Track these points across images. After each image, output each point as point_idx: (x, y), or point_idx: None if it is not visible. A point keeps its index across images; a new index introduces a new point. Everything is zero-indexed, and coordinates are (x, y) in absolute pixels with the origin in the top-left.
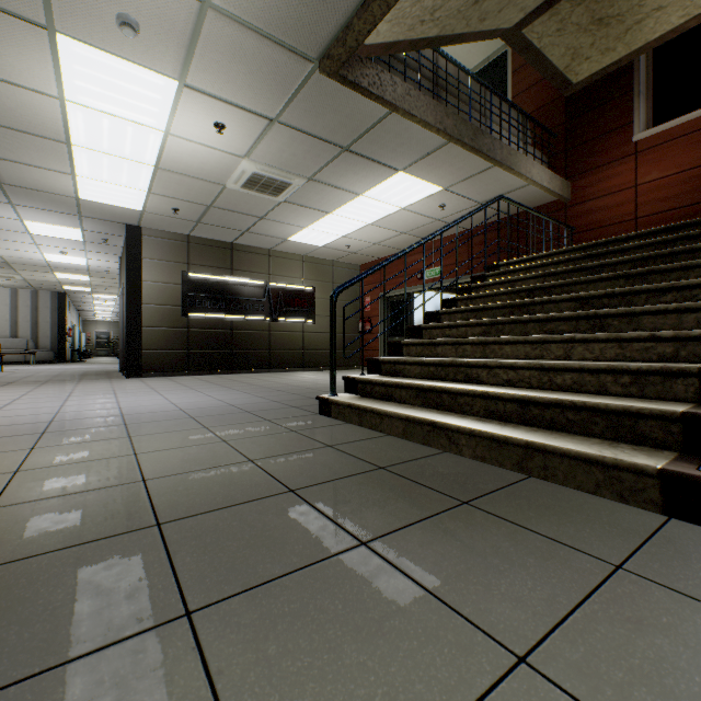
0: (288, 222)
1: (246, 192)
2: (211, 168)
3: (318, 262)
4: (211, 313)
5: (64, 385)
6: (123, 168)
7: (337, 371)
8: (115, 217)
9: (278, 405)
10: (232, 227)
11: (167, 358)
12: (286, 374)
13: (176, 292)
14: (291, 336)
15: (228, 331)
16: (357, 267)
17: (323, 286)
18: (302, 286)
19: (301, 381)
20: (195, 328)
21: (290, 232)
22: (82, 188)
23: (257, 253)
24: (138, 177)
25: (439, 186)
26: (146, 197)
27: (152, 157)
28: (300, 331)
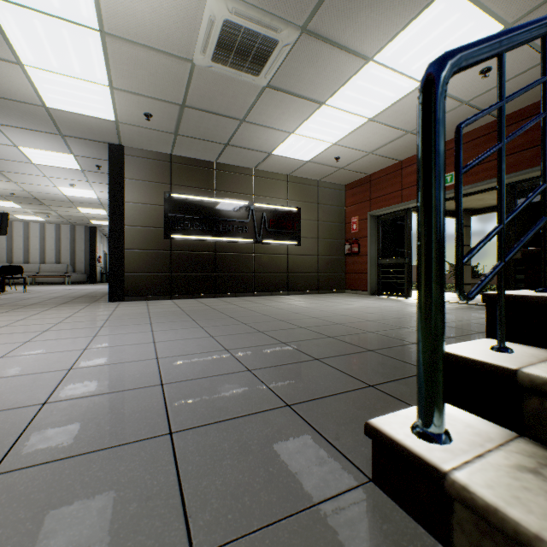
0: (272, 126)
1: (220, 69)
2: (169, 23)
3: (302, 182)
4: (194, 235)
5: (29, 311)
6: (65, 40)
7: (323, 296)
8: (94, 134)
9: (252, 393)
10: (212, 138)
11: (149, 281)
12: (270, 298)
13: (159, 214)
14: (275, 259)
15: (211, 253)
16: (342, 187)
17: (308, 207)
18: (286, 207)
19: (288, 311)
20: (178, 250)
21: (274, 142)
22: (42, 89)
23: (241, 173)
24: (89, 59)
25: (500, 22)
26: (111, 98)
27: (89, 7)
28: (284, 253)
